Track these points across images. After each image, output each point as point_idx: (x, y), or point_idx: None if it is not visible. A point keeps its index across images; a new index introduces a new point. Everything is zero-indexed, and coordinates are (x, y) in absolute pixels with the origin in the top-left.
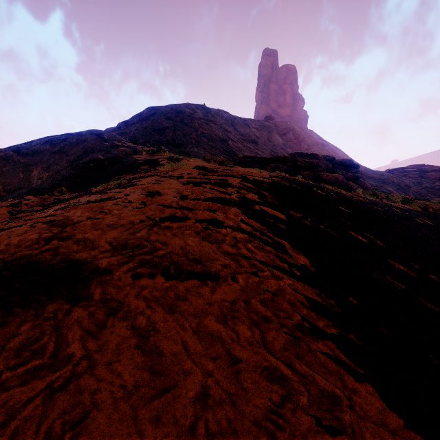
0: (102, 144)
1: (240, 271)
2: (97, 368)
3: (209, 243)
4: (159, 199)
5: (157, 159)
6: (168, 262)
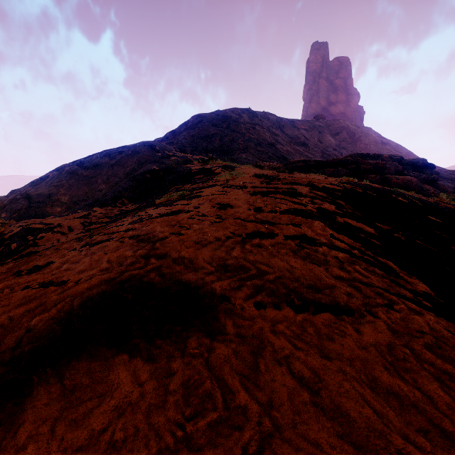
0: (154, 154)
1: (371, 302)
2: (283, 430)
3: (314, 264)
4: (233, 211)
5: (211, 168)
6: (283, 288)
